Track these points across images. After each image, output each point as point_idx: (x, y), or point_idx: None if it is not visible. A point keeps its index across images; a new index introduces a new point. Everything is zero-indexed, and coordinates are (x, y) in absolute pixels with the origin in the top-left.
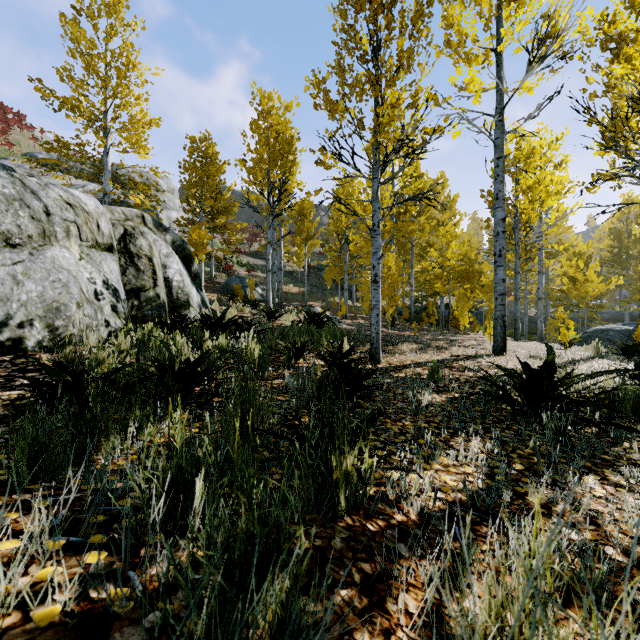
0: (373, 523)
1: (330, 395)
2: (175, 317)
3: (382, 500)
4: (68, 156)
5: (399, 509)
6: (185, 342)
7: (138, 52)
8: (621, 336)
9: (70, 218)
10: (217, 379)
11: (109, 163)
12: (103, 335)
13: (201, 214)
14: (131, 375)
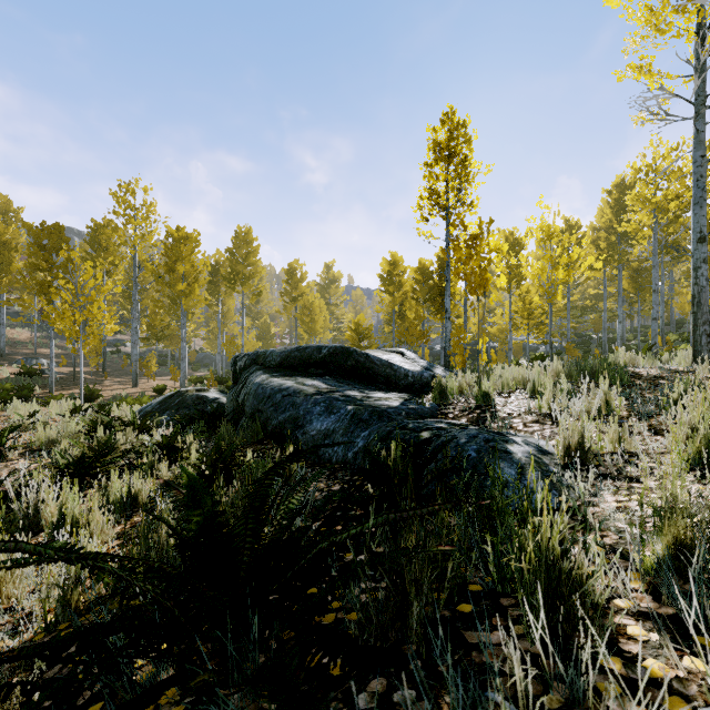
0: None
1: None
2: None
3: None
4: None
5: None
6: None
7: None
8: None
9: None
10: None
11: None
12: None
13: None
14: None
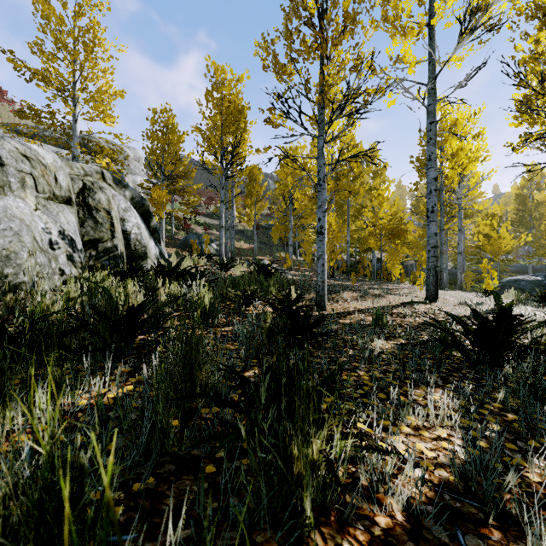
0: (351, 539)
1: (283, 347)
2: (131, 267)
3: (355, 489)
4: (40, 123)
5: (379, 504)
6: (137, 290)
7: (103, 29)
8: (532, 285)
9: (26, 170)
10: (161, 328)
11: (77, 130)
12: (57, 283)
13: (162, 177)
14: (60, 325)
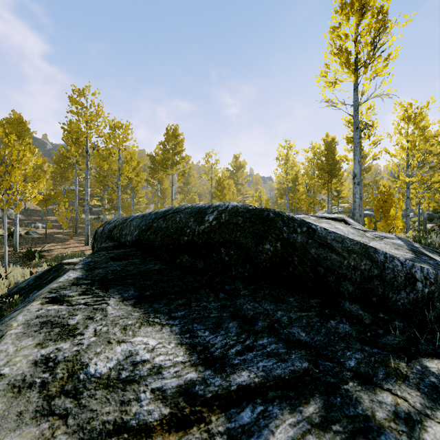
0: None
1: None
2: None
3: None
4: None
5: None
6: None
7: None
8: None
9: None
10: None
11: None
12: None
13: None
14: None
